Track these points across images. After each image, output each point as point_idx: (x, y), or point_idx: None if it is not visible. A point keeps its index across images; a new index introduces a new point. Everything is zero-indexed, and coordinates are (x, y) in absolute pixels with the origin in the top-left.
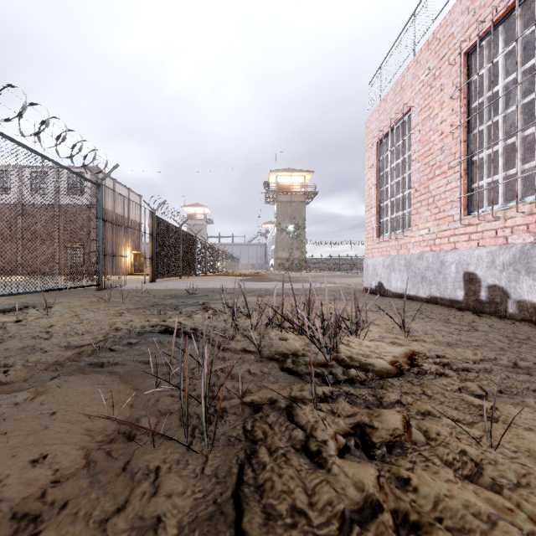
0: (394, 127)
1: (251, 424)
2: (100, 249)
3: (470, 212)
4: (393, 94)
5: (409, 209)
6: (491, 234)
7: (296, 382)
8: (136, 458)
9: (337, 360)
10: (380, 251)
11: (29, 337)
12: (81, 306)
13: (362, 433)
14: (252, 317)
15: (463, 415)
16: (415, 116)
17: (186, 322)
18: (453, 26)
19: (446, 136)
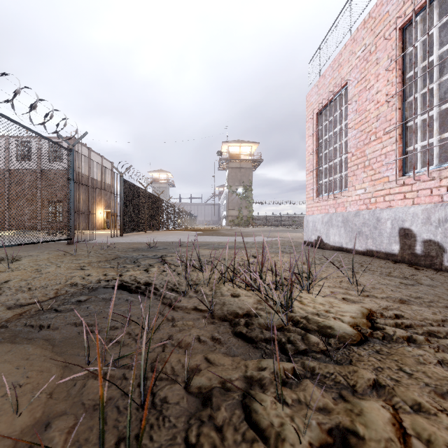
0: (331, 100)
1: (196, 431)
2: (71, 207)
3: (404, 173)
4: (331, 70)
5: (346, 172)
6: (426, 193)
7: (251, 352)
8: None
9: (293, 321)
10: (319, 209)
11: None
12: (47, 260)
13: (344, 445)
14: (205, 271)
15: None
16: (352, 89)
17: (141, 276)
18: (388, 4)
19: (382, 104)
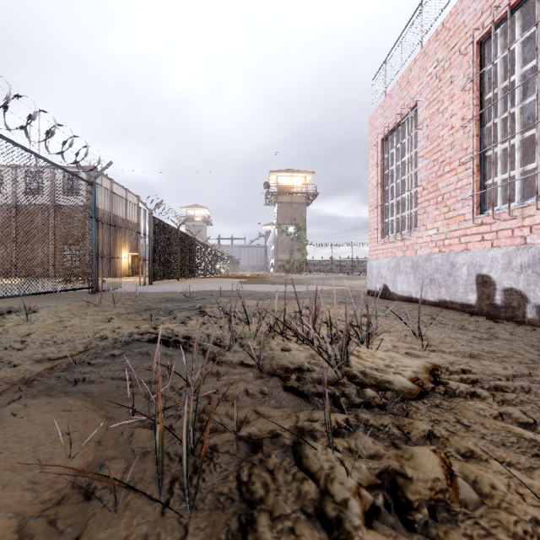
0: (399, 123)
1: (248, 472)
2: (92, 250)
3: (483, 210)
4: (398, 88)
5: (416, 209)
6: (507, 234)
7: (303, 406)
8: (88, 532)
9: (349, 376)
10: (385, 253)
11: (1, 348)
12: (68, 311)
13: (392, 485)
14: (251, 324)
15: (516, 456)
16: (423, 111)
17: (179, 330)
18: (464, 14)
19: (457, 130)
